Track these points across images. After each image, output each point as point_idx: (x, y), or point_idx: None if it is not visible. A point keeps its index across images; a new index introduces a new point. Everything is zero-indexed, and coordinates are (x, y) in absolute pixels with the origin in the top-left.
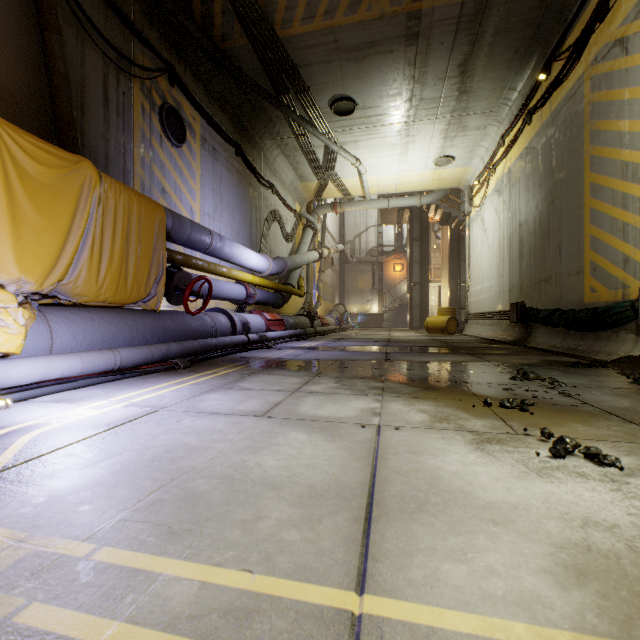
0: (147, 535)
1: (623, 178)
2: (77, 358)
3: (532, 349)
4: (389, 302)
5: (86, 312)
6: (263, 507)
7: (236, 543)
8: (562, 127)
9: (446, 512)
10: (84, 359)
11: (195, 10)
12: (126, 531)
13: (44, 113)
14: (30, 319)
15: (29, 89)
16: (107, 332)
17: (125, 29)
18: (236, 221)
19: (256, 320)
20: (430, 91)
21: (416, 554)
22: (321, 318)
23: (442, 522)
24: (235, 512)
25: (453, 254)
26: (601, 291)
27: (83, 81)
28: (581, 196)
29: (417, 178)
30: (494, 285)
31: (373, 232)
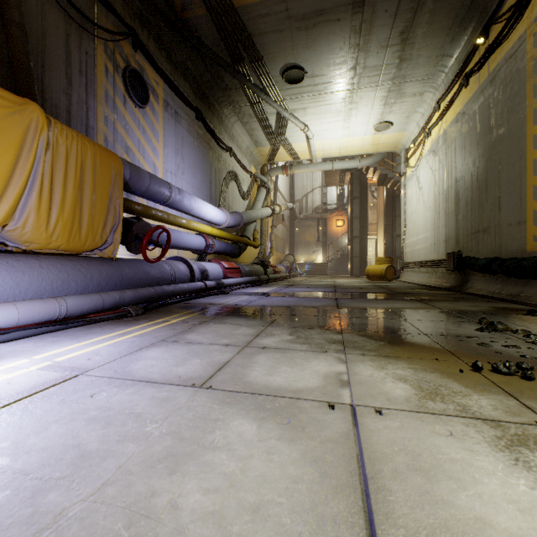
0: None
1: None
2: (12, 308)
3: (473, 295)
4: (332, 253)
5: (34, 259)
6: None
7: None
8: (501, 85)
9: None
10: (21, 309)
11: None
12: None
13: (1, 63)
14: None
15: None
16: (57, 279)
17: None
18: (197, 179)
19: (214, 268)
20: (373, 59)
21: None
22: (273, 266)
23: None
24: None
25: (389, 211)
26: None
27: (44, 36)
28: (523, 149)
29: (358, 143)
30: (429, 237)
31: (318, 192)
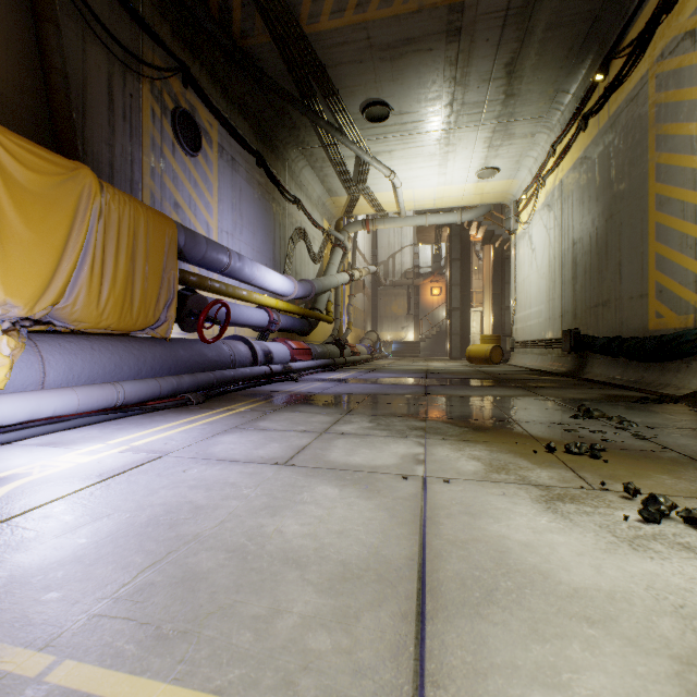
0: (126, 640)
1: (695, 188)
2: (72, 393)
3: (589, 381)
4: (426, 329)
5: (85, 340)
6: (283, 595)
7: (245, 654)
8: (622, 133)
9: (522, 604)
10: (80, 394)
11: (211, 3)
12: (99, 634)
13: (39, 115)
14: (18, 348)
15: (22, 88)
16: (109, 363)
17: (133, 23)
18: (258, 239)
19: (280, 349)
20: (473, 94)
21: (491, 674)
22: (352, 347)
23: (519, 620)
24: (246, 603)
25: (497, 276)
26: (668, 316)
27: (84, 80)
28: (645, 210)
29: (458, 192)
30: (544, 310)
31: (408, 252)
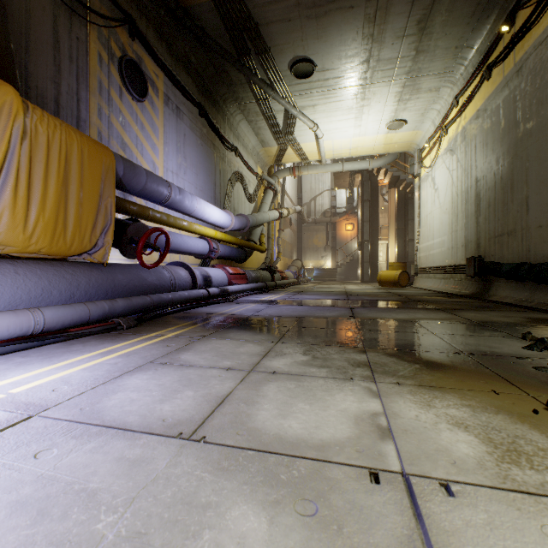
0: None
1: None
2: None
3: (499, 304)
4: (341, 258)
5: (9, 264)
6: None
7: None
8: (530, 75)
9: None
10: None
11: None
12: None
13: None
14: None
15: None
16: (35, 288)
17: None
18: (200, 179)
19: (218, 274)
20: (388, 51)
21: None
22: (281, 272)
23: None
24: None
25: (400, 214)
26: None
27: (28, 17)
28: None
29: (370, 142)
30: (446, 240)
31: (327, 195)
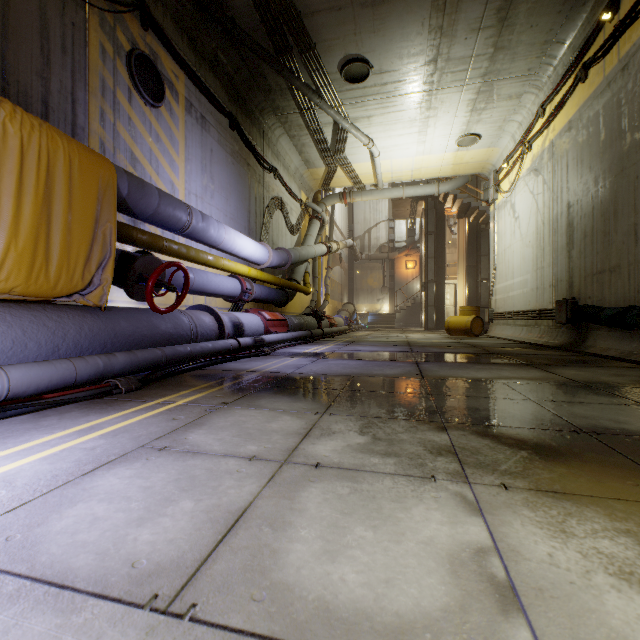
0: None
1: None
2: None
3: (601, 357)
4: (401, 301)
5: None
6: None
7: None
8: (639, 73)
9: None
10: None
11: None
12: None
13: None
14: None
15: None
16: (3, 339)
17: None
18: (231, 205)
19: (252, 320)
20: (460, 47)
21: None
22: (329, 318)
23: None
24: None
25: (472, 249)
26: None
27: None
28: None
29: (436, 162)
30: (529, 280)
31: (384, 227)
